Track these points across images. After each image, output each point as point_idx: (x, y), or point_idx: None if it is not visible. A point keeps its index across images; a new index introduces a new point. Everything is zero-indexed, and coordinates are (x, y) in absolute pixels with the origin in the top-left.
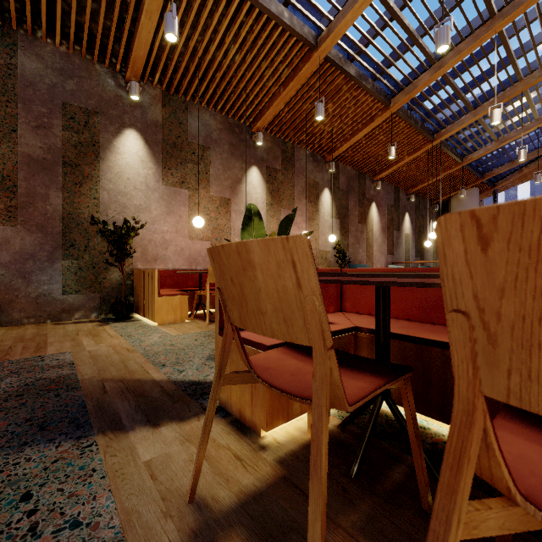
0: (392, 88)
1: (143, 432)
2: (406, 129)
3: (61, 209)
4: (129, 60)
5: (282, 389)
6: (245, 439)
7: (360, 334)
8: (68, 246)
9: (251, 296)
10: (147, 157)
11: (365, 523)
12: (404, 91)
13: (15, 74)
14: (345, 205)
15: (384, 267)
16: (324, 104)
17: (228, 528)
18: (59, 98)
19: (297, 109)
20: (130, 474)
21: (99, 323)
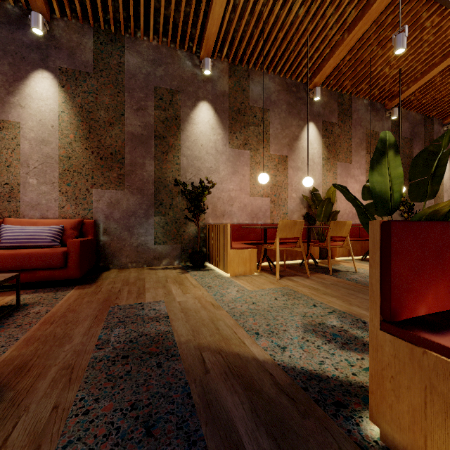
0: None
1: None
2: None
3: (153, 175)
4: (203, 40)
5: None
6: None
7: None
8: (158, 204)
9: None
10: (216, 124)
11: None
12: None
13: (123, 70)
14: (409, 153)
15: None
16: None
17: None
18: (152, 84)
19: (359, 56)
20: None
21: (181, 270)
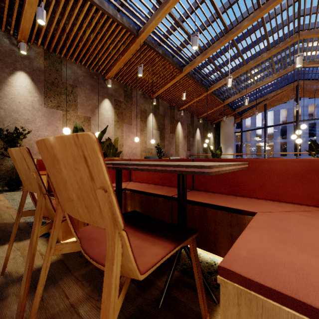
0: (183, 62)
1: None
2: (193, 84)
3: None
4: (19, 29)
5: None
6: None
7: (127, 192)
8: None
9: (19, 173)
10: (33, 89)
11: (86, 273)
12: (189, 64)
13: None
14: (163, 123)
15: (185, 157)
16: (147, 67)
17: (16, 282)
18: None
19: (132, 68)
20: None
21: None
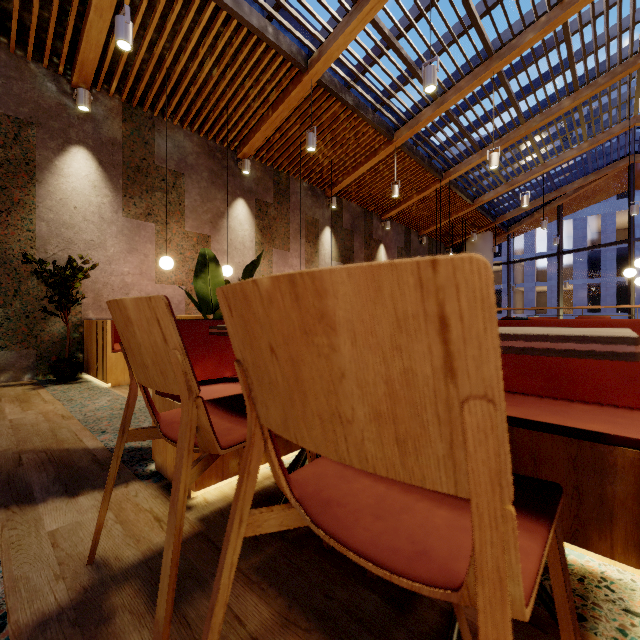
0: (395, 121)
1: (56, 503)
2: (413, 165)
3: None
4: (75, 62)
5: (175, 440)
6: None
7: None
8: None
9: (136, 351)
10: (102, 181)
11: (263, 564)
12: (407, 125)
13: None
14: (350, 246)
15: None
16: (321, 132)
17: (123, 582)
18: None
19: (291, 136)
20: (29, 545)
21: (33, 386)
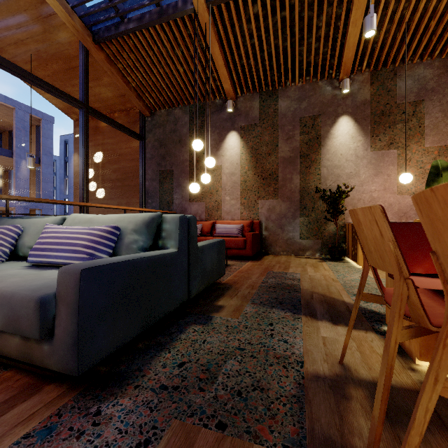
0: None
1: (326, 324)
2: None
3: (298, 185)
4: (341, 66)
5: None
6: (398, 358)
7: None
8: (302, 208)
9: (364, 241)
10: (356, 132)
11: None
12: None
13: (277, 113)
14: None
15: None
16: None
17: (357, 385)
18: (298, 116)
19: None
20: (313, 337)
21: (320, 260)
